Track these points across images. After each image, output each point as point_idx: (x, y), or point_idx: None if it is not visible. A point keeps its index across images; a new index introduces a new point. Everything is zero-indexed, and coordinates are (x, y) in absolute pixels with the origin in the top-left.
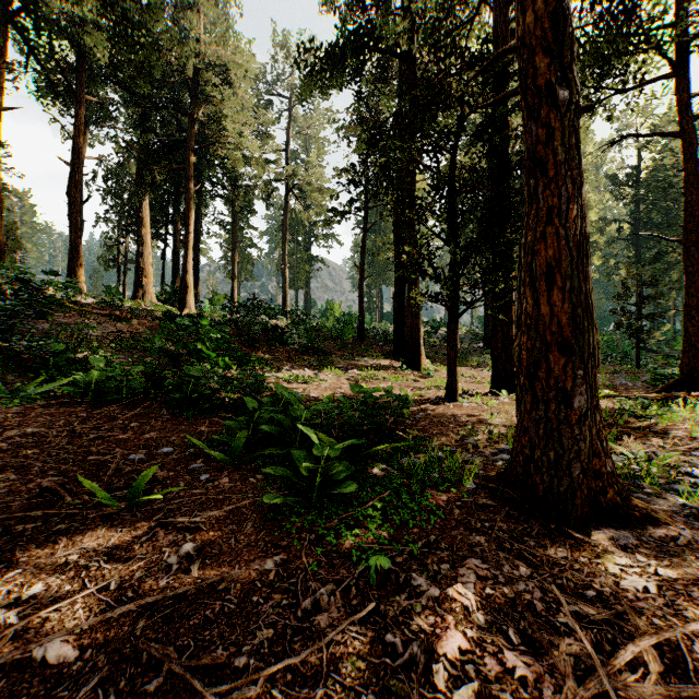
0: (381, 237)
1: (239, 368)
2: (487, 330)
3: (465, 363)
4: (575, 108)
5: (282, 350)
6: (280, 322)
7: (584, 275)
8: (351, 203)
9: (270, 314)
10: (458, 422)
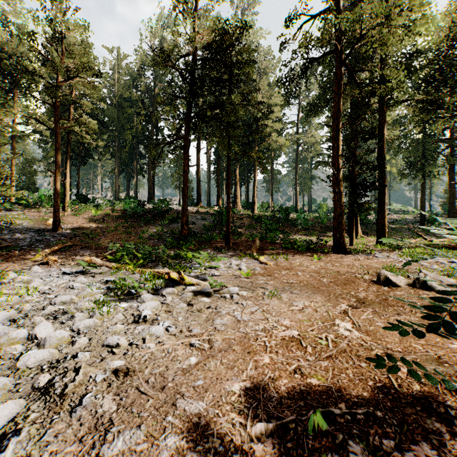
0: None
1: (280, 235)
2: (422, 217)
3: (392, 235)
4: (339, 192)
5: (294, 229)
6: (293, 215)
7: (340, 218)
8: (329, 157)
9: (288, 210)
10: None
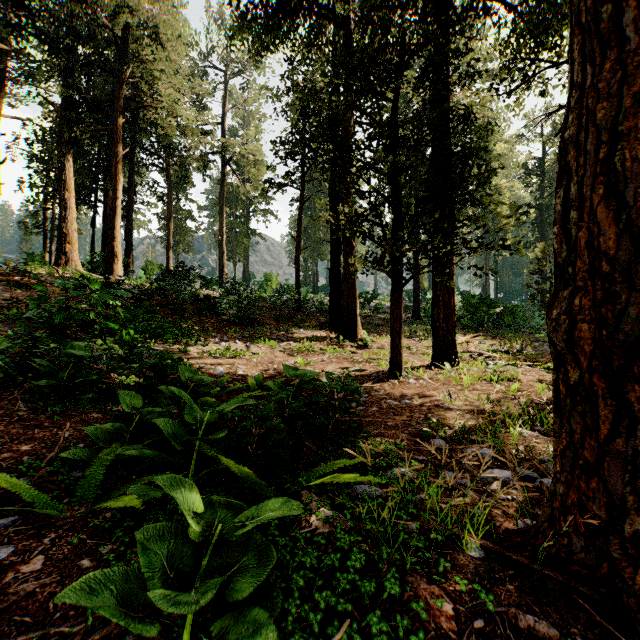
0: (317, 214)
1: (158, 341)
2: (416, 302)
3: None
4: None
5: (213, 320)
6: (216, 293)
7: None
8: (287, 175)
9: (207, 285)
10: (410, 406)
